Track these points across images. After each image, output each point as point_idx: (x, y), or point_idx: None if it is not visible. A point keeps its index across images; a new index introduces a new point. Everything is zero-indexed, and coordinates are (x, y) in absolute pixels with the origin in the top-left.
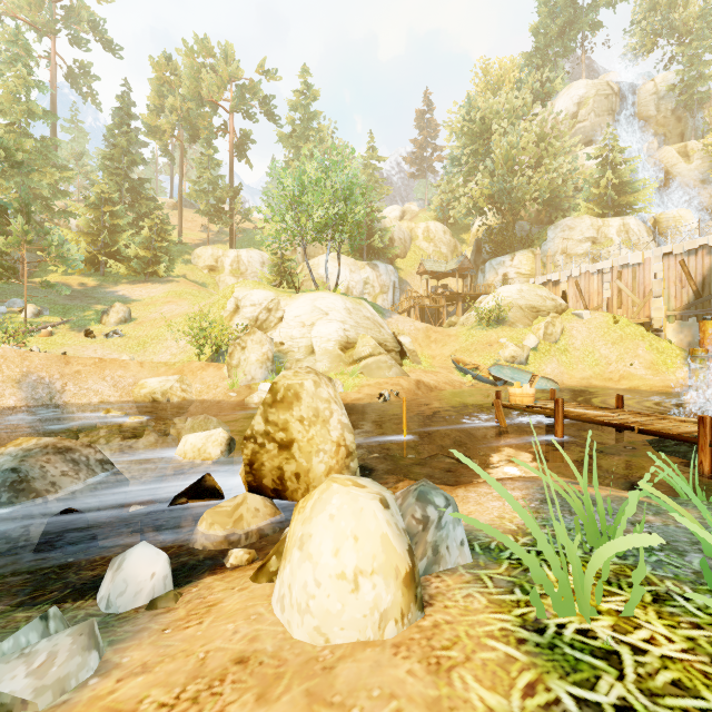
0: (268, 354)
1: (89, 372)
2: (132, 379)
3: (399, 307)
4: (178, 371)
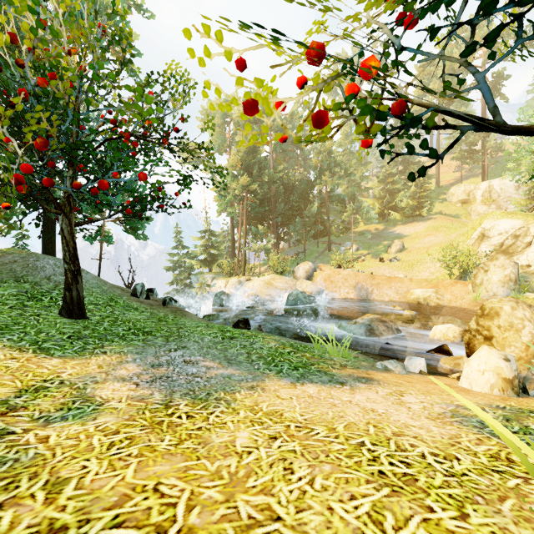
0: (510, 276)
1: (383, 283)
2: (406, 289)
3: None
4: (434, 285)
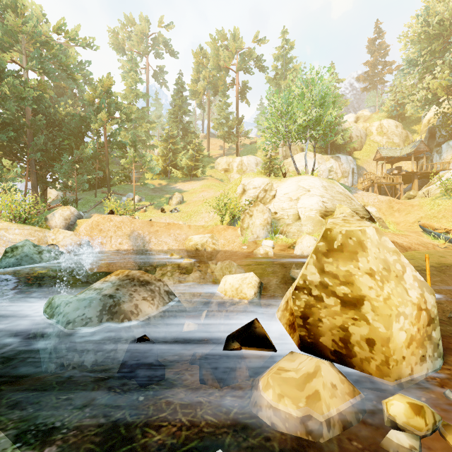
0: (268, 219)
1: (162, 231)
2: (185, 236)
3: (357, 187)
4: (210, 231)
